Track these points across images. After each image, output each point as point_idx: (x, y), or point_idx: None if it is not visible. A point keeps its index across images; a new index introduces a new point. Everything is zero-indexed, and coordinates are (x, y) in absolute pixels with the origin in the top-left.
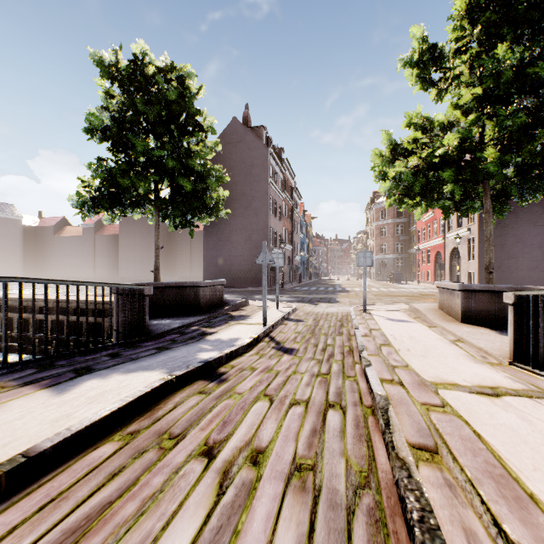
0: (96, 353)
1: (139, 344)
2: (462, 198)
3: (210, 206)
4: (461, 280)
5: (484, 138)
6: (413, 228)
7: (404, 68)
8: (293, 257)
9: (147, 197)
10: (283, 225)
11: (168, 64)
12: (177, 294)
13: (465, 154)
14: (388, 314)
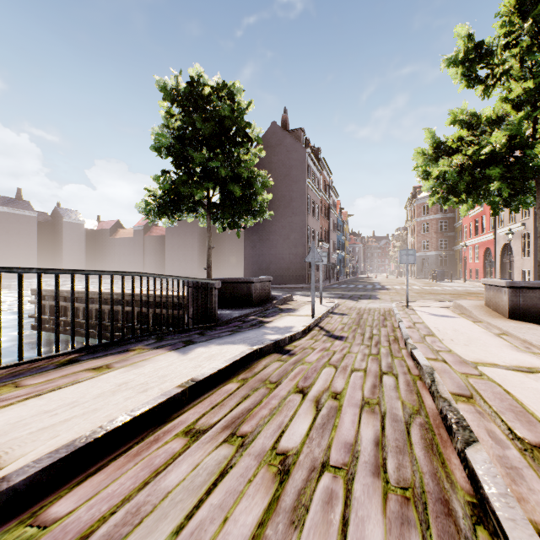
0: (187, 332)
1: (214, 328)
2: (513, 193)
3: (255, 209)
4: (513, 278)
5: (536, 131)
6: (459, 223)
7: (448, 68)
8: (330, 255)
9: (201, 203)
10: (320, 224)
11: (220, 83)
12: (232, 289)
13: (514, 150)
14: (432, 310)
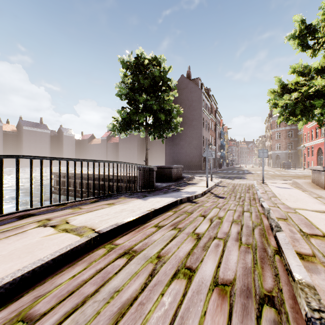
0: (141, 192)
1: (154, 191)
2: None
3: (172, 127)
4: None
5: None
6: (300, 132)
7: (289, 40)
8: (216, 153)
9: (142, 124)
10: (210, 134)
11: (153, 57)
12: (161, 172)
13: None
14: (278, 185)
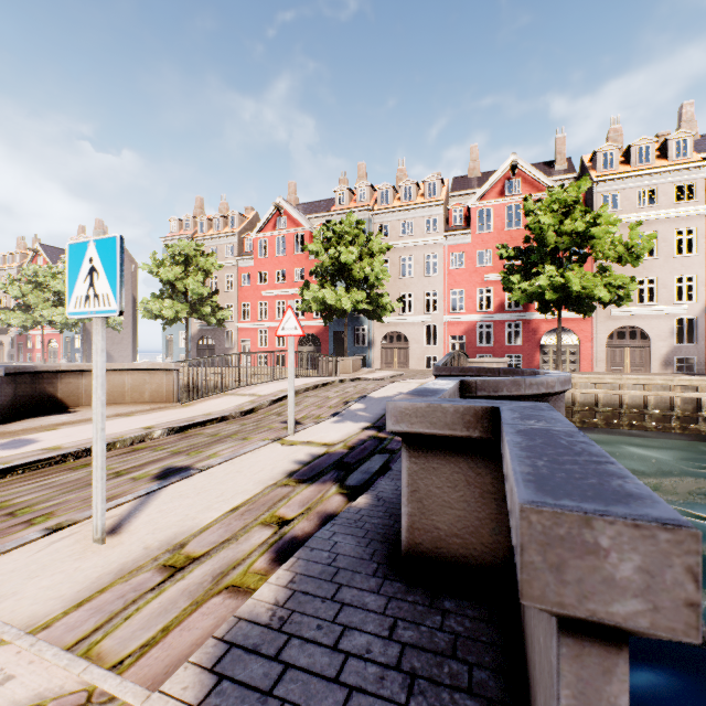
0: None
1: None
2: None
3: None
4: None
5: None
6: None
7: None
8: None
9: None
10: None
11: None
12: None
13: None
14: None
